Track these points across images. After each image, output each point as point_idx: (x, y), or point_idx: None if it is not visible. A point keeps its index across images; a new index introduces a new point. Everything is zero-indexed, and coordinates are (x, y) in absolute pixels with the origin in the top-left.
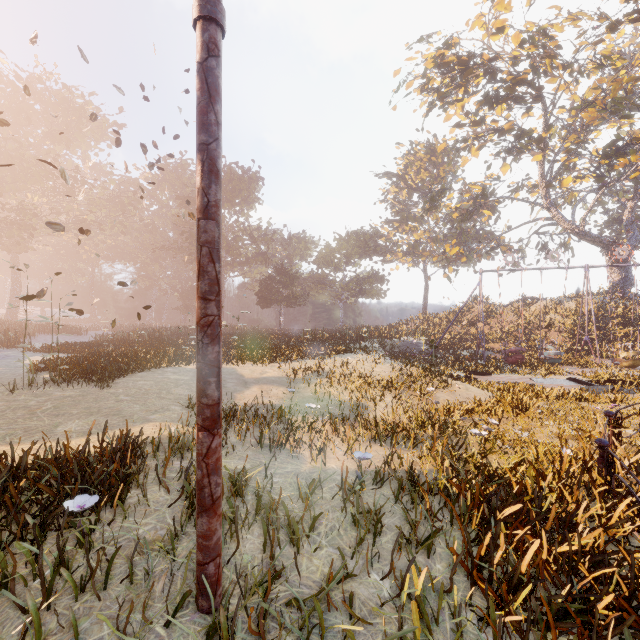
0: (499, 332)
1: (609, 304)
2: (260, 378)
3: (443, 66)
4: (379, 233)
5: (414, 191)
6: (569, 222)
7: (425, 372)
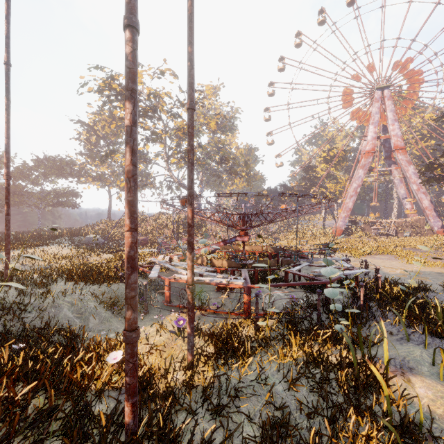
0: (145, 230)
1: None
2: None
3: (110, 88)
4: (74, 162)
5: (101, 139)
6: (176, 178)
7: (88, 250)
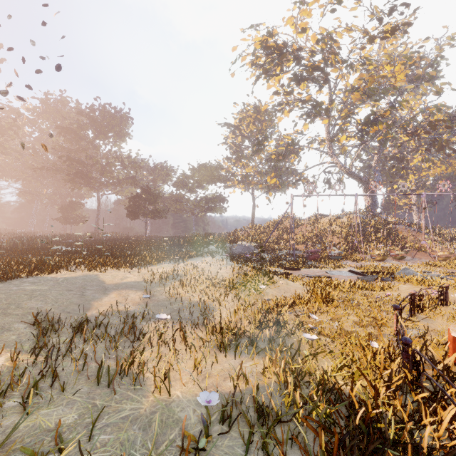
0: (302, 237)
1: (366, 219)
2: (120, 283)
3: (267, 48)
4: (221, 166)
5: (246, 138)
6: (343, 165)
7: (257, 272)
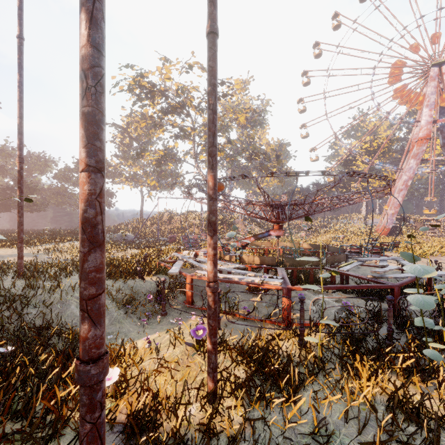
0: (174, 228)
1: (218, 215)
2: (13, 255)
3: (140, 86)
4: (109, 163)
5: (134, 140)
6: (205, 176)
7: (115, 245)
